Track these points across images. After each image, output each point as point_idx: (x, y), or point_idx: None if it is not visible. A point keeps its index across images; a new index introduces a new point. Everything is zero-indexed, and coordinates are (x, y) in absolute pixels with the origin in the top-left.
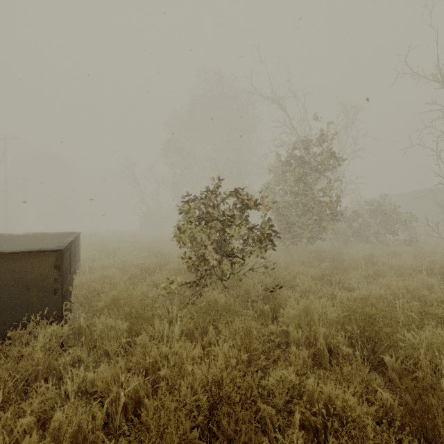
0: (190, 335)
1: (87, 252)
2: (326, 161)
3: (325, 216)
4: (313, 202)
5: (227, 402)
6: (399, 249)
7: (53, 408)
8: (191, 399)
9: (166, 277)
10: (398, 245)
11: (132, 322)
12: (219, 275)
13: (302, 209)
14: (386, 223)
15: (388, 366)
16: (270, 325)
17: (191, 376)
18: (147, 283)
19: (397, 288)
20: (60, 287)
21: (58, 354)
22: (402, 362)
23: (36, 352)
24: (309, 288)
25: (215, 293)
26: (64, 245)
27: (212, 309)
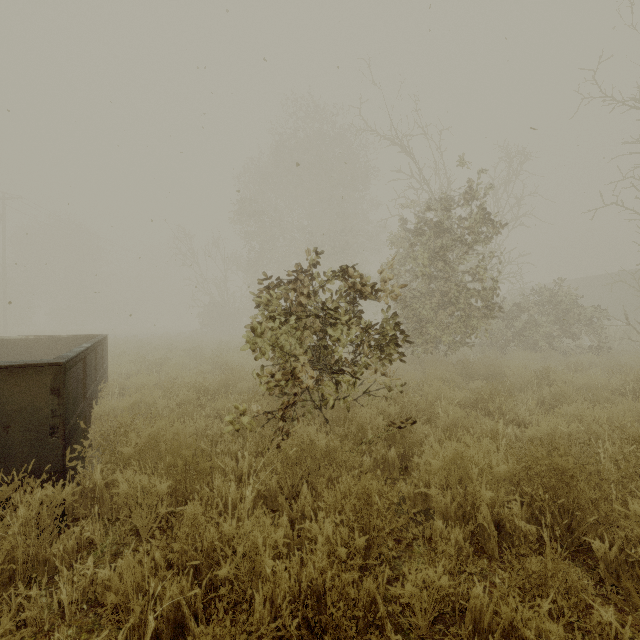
0: (271, 499)
1: (118, 364)
2: (477, 228)
3: (474, 311)
4: (457, 289)
5: (335, 635)
6: (584, 360)
7: (36, 634)
8: (271, 626)
9: (235, 404)
10: (582, 355)
11: (177, 480)
12: (317, 401)
13: (441, 300)
14: (562, 322)
15: (599, 557)
16: (400, 485)
17: (271, 582)
18: (206, 413)
19: (593, 422)
20: (60, 423)
21: (56, 533)
22: (619, 548)
23: (11, 535)
24: (456, 421)
25: (311, 431)
26: (70, 356)
27: (306, 456)
